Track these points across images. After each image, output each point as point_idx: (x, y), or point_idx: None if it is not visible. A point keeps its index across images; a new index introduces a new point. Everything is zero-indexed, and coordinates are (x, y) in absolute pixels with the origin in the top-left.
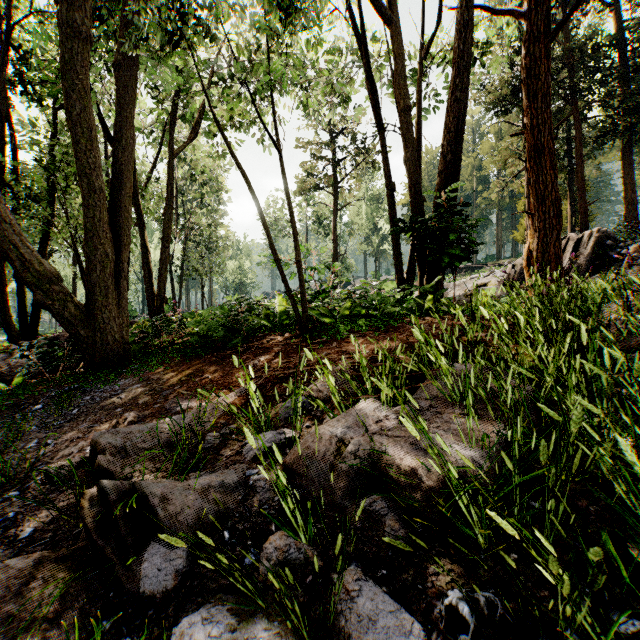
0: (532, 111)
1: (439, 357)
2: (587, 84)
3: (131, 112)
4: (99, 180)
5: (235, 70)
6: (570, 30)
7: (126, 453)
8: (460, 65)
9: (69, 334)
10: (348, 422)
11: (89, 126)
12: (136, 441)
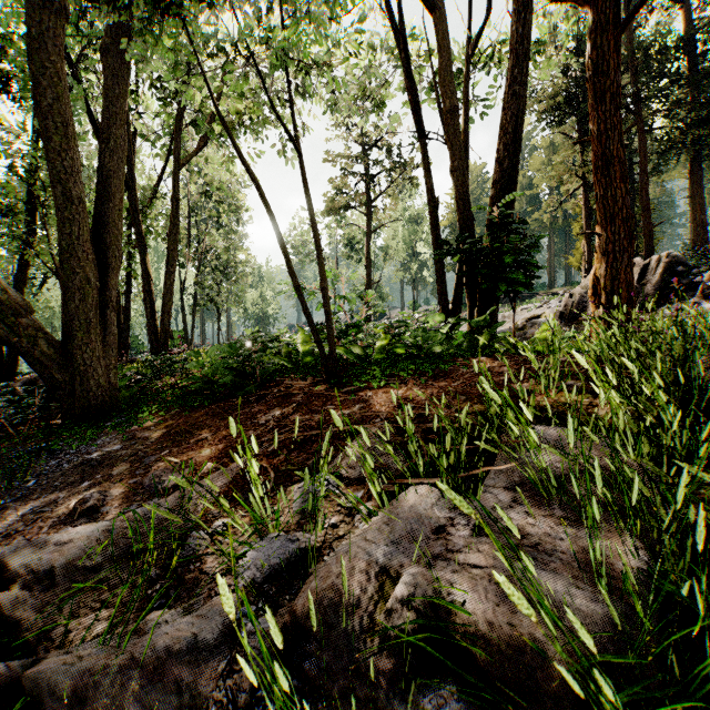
0: (599, 114)
1: (525, 427)
2: (653, 90)
3: (122, 107)
4: (78, 188)
5: (240, 37)
6: (633, 30)
7: (53, 581)
8: (521, 52)
9: (42, 378)
10: (394, 533)
11: (64, 120)
12: (76, 555)
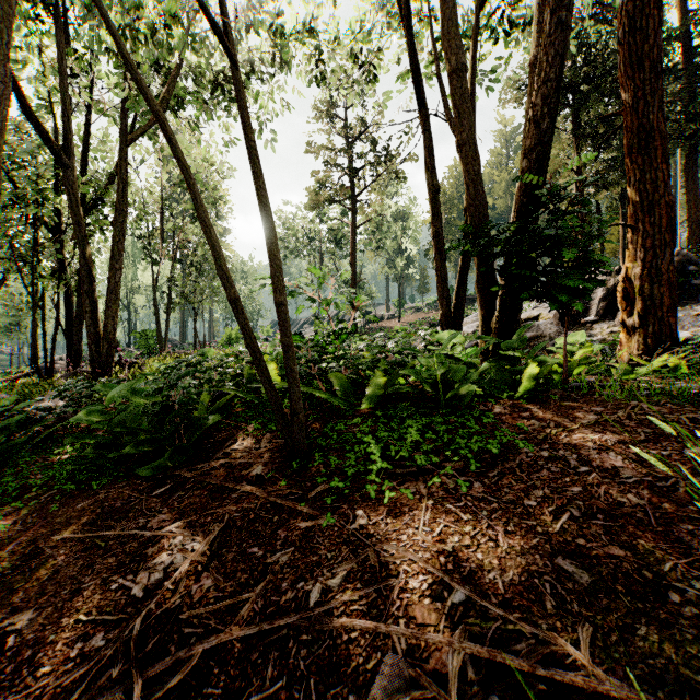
0: (633, 82)
1: None
2: None
3: (2, 34)
4: None
5: None
6: None
7: None
8: None
9: None
10: None
11: None
12: None
